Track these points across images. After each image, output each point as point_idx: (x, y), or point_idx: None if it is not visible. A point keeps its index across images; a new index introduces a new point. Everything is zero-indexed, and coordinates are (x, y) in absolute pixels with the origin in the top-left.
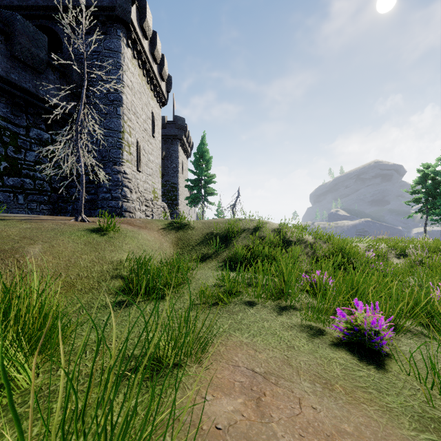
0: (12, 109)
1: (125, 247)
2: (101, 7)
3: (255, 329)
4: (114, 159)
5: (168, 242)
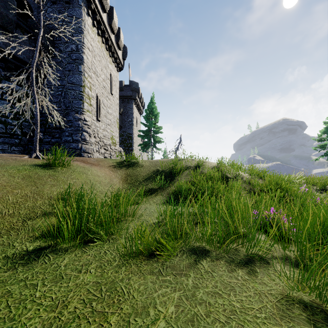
0: None
1: (70, 181)
2: None
3: (222, 316)
4: (76, 109)
5: (118, 178)
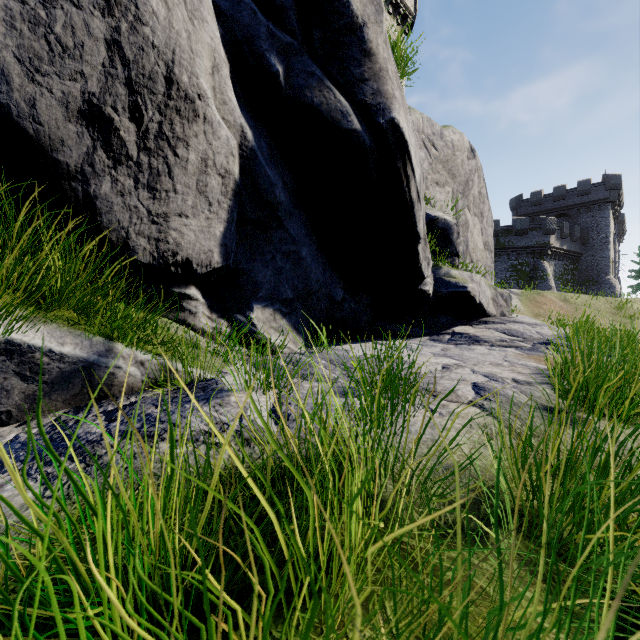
0: (567, 260)
1: None
2: (599, 200)
3: None
4: (605, 272)
5: None
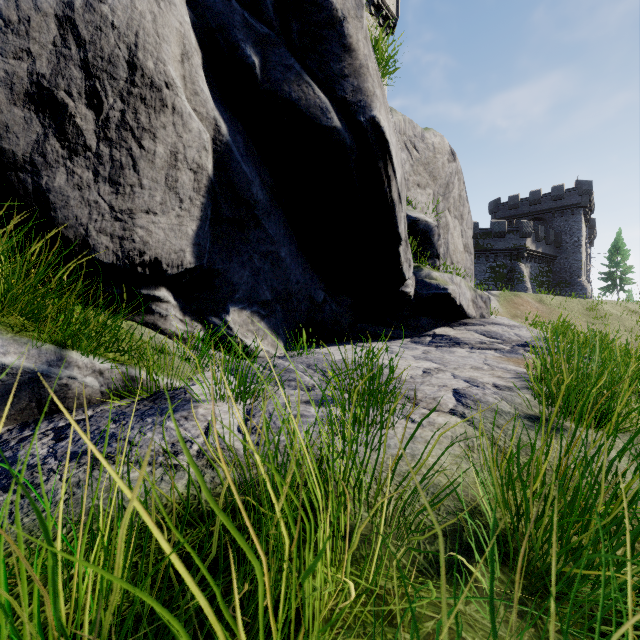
0: (542, 262)
1: None
2: (572, 205)
3: None
4: (577, 274)
5: None
